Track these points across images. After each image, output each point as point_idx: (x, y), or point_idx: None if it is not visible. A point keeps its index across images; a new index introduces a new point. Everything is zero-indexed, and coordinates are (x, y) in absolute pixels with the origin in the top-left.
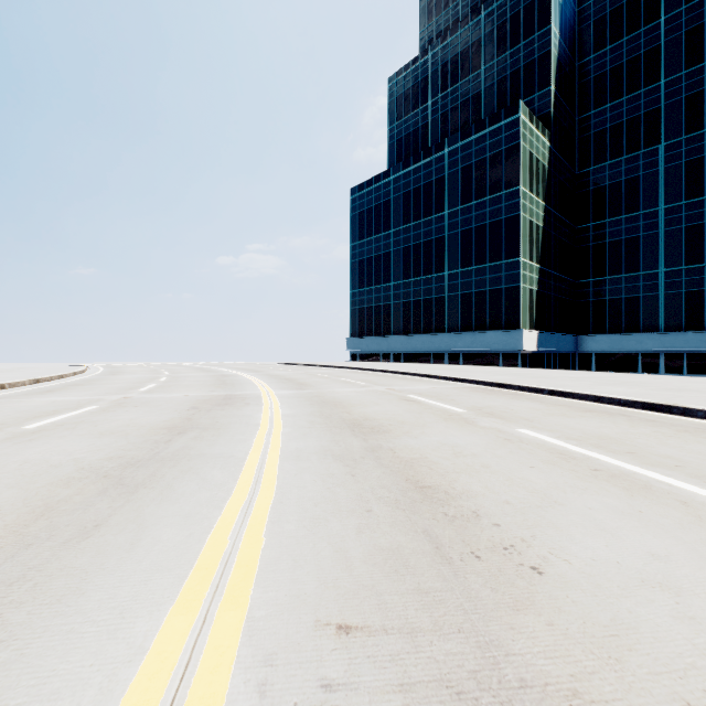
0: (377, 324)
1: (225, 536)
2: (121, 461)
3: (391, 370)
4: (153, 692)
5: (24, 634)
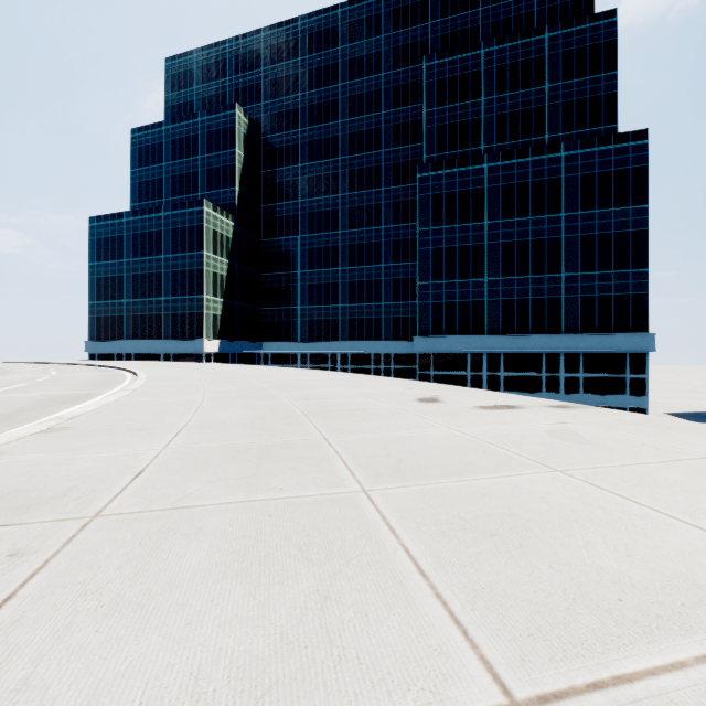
0: (113, 331)
1: None
2: None
3: (82, 363)
4: None
5: None
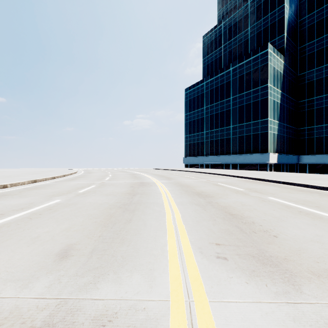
0: (197, 151)
1: (171, 224)
2: (121, 203)
3: (206, 172)
4: (174, 251)
5: (133, 240)
